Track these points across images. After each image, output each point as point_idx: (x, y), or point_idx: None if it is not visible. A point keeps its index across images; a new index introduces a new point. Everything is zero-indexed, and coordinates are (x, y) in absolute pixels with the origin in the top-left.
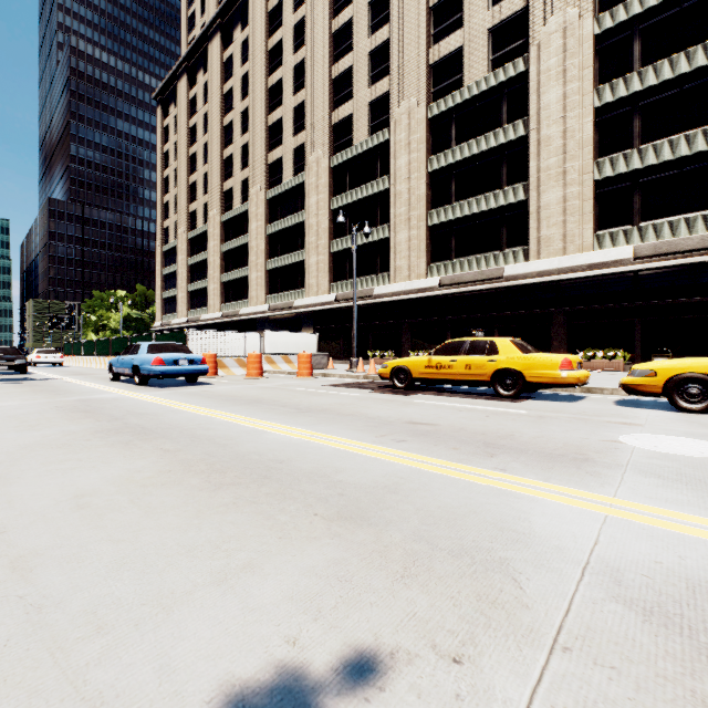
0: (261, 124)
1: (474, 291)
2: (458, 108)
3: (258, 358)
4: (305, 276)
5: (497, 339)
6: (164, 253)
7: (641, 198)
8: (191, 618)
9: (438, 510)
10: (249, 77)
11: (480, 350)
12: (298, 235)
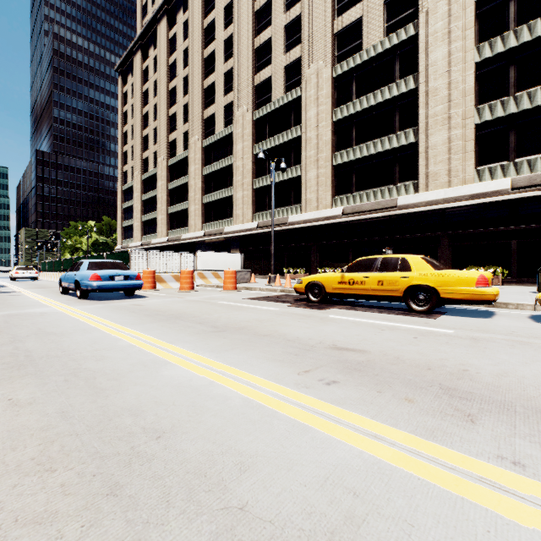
0: (198, 87)
1: (371, 218)
2: (358, 68)
3: (189, 274)
4: (233, 207)
5: (408, 256)
6: (123, 192)
7: (516, 138)
8: None
9: None
10: (189, 50)
11: (392, 266)
12: (227, 175)
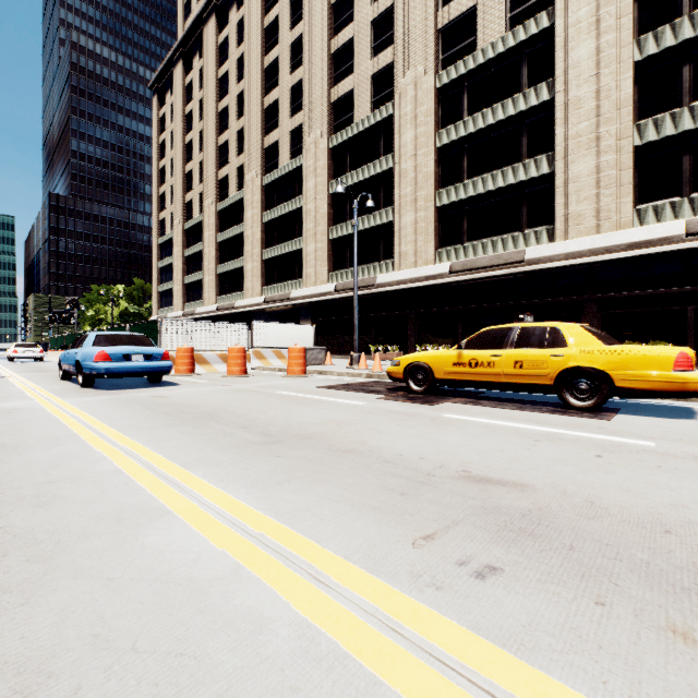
0: (257, 106)
1: (489, 277)
2: (471, 75)
3: (240, 353)
4: (303, 265)
5: (561, 324)
6: (160, 246)
7: (692, 165)
8: None
9: None
10: (244, 58)
11: (536, 340)
12: (295, 222)
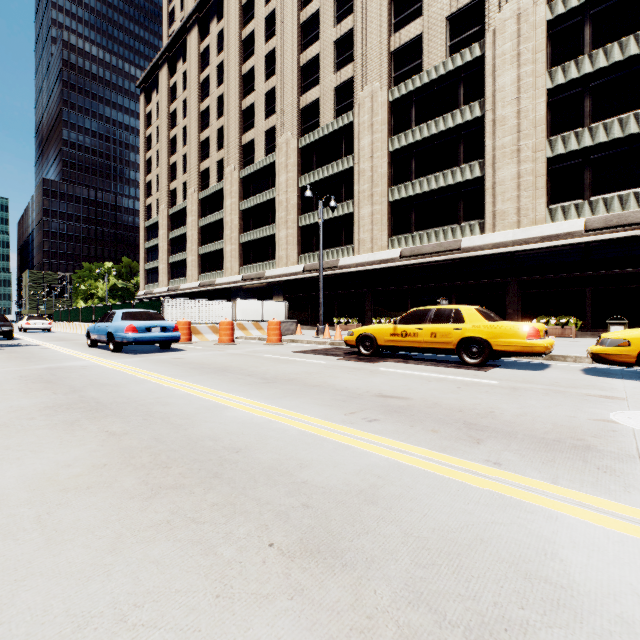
0: (235, 109)
1: (432, 262)
2: (418, 92)
3: (229, 325)
4: (276, 248)
5: (462, 307)
6: (147, 228)
7: (591, 174)
8: None
9: (433, 536)
10: (224, 66)
11: (445, 318)
12: (269, 210)
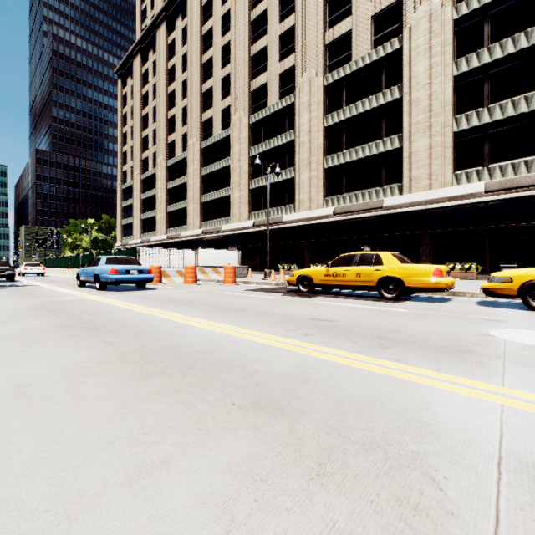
0: (197, 91)
1: (360, 218)
2: (348, 78)
3: (193, 269)
4: (230, 207)
5: (381, 253)
6: (123, 190)
7: (489, 145)
8: (94, 530)
9: (346, 399)
10: (187, 56)
11: (368, 261)
12: (225, 175)
